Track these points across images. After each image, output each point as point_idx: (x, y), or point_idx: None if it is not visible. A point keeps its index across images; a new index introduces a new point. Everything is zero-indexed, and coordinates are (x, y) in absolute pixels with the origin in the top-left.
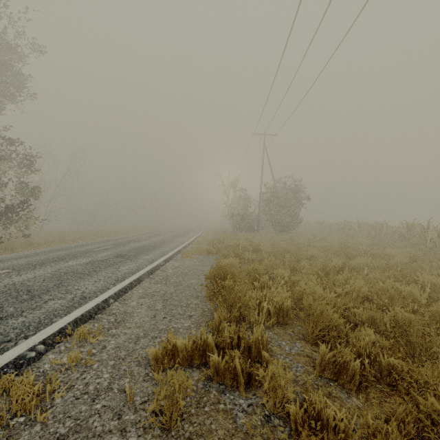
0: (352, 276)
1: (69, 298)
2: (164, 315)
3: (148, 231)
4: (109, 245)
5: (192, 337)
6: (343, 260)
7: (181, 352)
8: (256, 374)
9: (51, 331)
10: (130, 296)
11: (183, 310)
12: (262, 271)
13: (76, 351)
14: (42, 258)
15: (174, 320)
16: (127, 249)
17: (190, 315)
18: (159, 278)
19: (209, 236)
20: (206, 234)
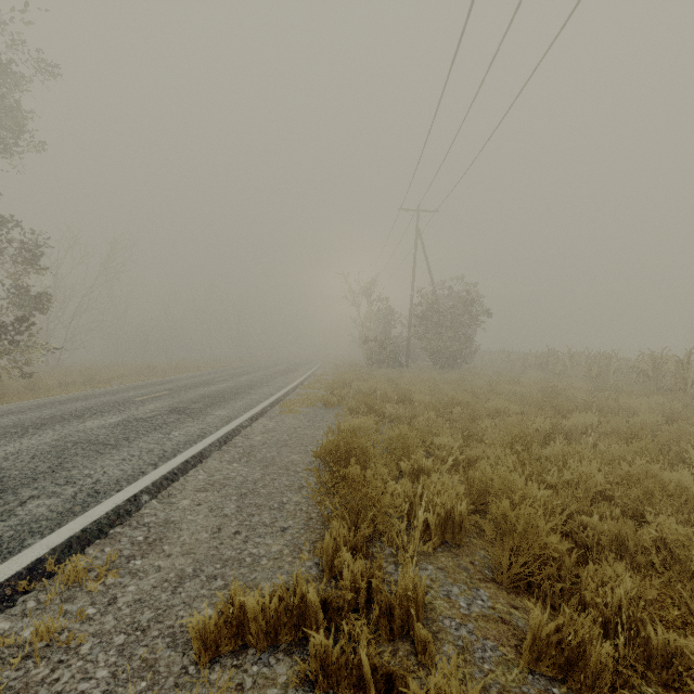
0: (572, 451)
1: (67, 495)
2: (237, 528)
3: (232, 366)
4: (163, 390)
5: (278, 589)
6: (552, 420)
7: (255, 621)
8: (402, 680)
9: (14, 568)
10: (181, 488)
11: (273, 516)
12: (415, 441)
13: (49, 618)
14: (44, 414)
15: (255, 537)
16: (190, 399)
17: (283, 528)
18: (237, 451)
19: (328, 374)
20: (324, 370)
